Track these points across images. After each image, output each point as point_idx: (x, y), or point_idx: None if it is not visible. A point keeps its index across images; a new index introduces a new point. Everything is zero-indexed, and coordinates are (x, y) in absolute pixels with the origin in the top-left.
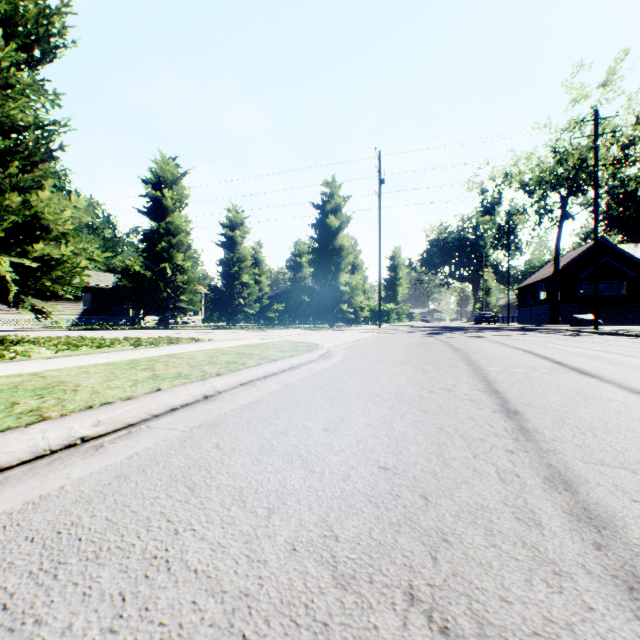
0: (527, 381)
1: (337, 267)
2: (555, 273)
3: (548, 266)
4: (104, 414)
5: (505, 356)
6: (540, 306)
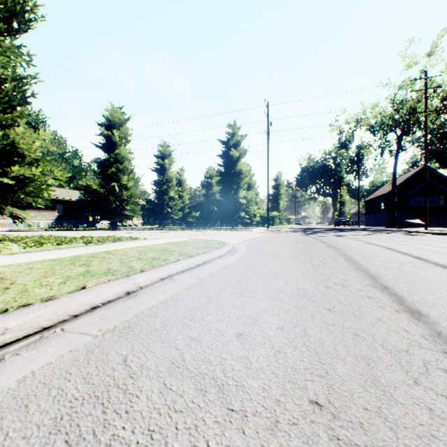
0: (405, 276)
1: (237, 186)
2: (393, 190)
3: (387, 185)
4: (13, 320)
5: (372, 252)
6: (381, 213)
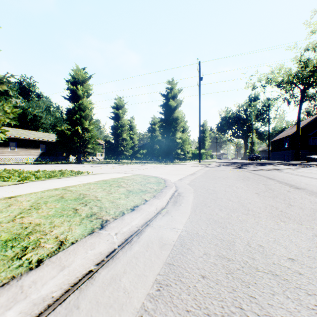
0: None
1: (175, 129)
2: (297, 132)
3: (289, 129)
4: None
5: None
6: (285, 151)
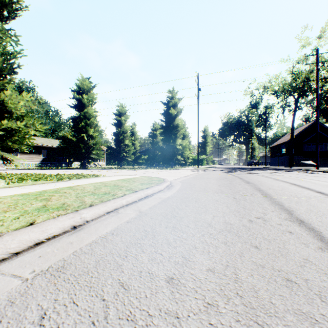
0: (315, 209)
1: (175, 136)
2: (291, 139)
3: (286, 135)
4: None
5: (281, 187)
6: (282, 156)
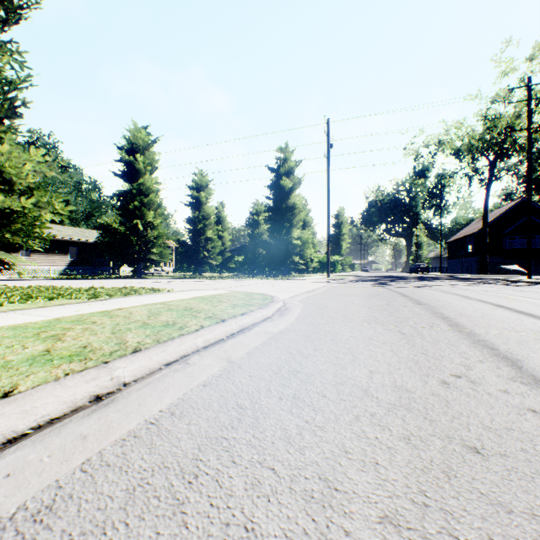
0: None
1: (290, 223)
2: (484, 228)
3: (475, 223)
4: None
5: (480, 312)
6: (468, 258)
